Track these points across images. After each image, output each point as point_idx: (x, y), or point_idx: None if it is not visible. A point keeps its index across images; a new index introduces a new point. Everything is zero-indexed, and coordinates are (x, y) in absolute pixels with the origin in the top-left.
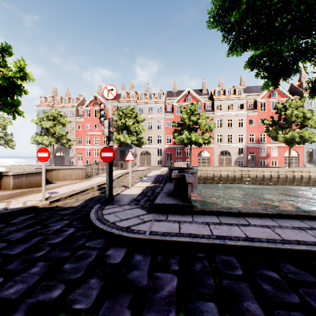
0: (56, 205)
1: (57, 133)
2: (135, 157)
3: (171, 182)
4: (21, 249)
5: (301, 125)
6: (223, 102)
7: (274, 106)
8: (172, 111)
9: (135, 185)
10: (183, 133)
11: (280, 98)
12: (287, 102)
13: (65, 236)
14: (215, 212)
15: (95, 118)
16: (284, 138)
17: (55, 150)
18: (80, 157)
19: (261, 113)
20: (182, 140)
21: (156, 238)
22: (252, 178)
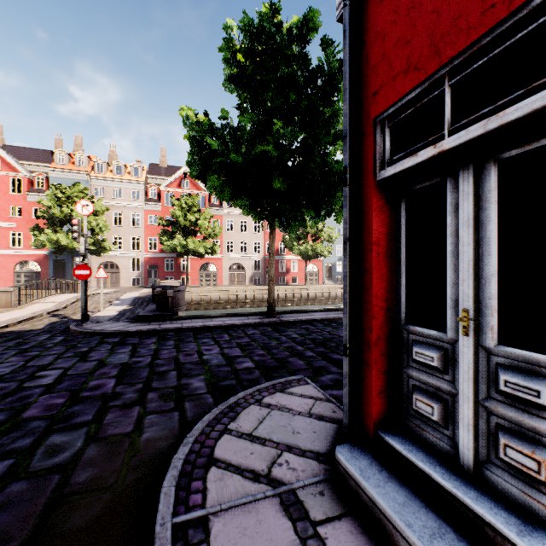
0: (11, 330)
1: None
2: None
3: (155, 304)
4: (28, 346)
5: (315, 236)
6: None
7: None
8: (159, 200)
9: (107, 309)
10: (176, 237)
11: None
12: None
13: (60, 340)
14: (191, 318)
15: None
16: (299, 251)
17: None
18: None
19: None
20: (174, 248)
21: (142, 330)
22: (266, 300)
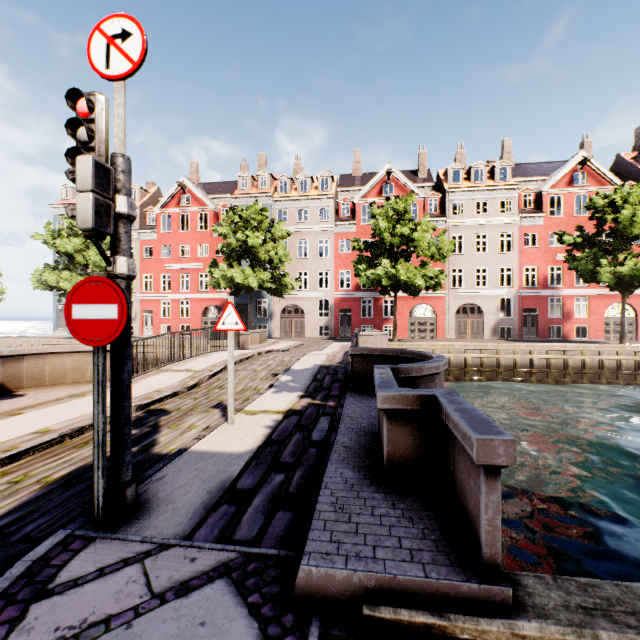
0: None
1: (92, 264)
2: (269, 318)
3: (358, 395)
4: None
5: None
6: (467, 197)
7: (587, 203)
8: (352, 217)
9: (252, 406)
10: (379, 263)
11: (595, 185)
12: (616, 194)
13: None
14: None
15: (181, 233)
16: (613, 275)
17: None
18: (148, 318)
19: (552, 221)
20: (376, 280)
21: None
22: (538, 369)
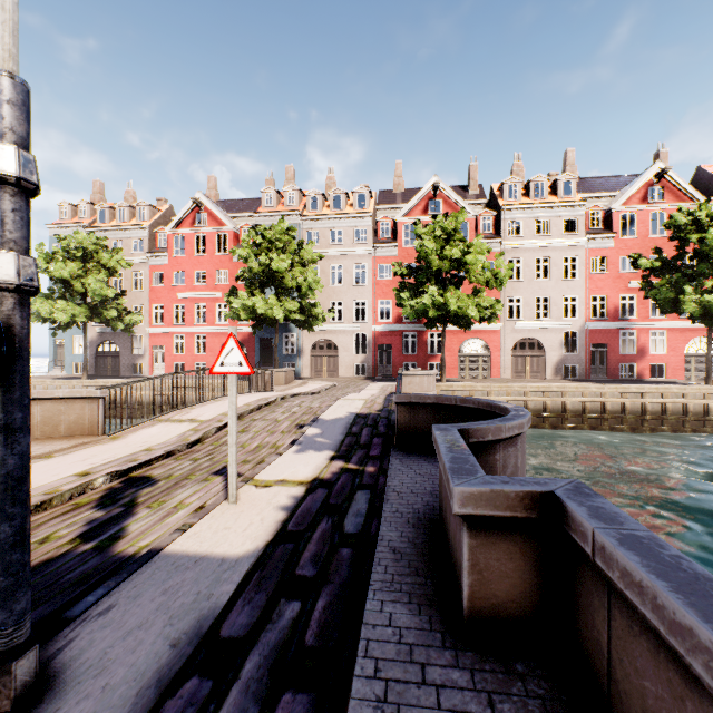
0: None
1: (91, 292)
2: (297, 355)
3: (405, 456)
4: None
5: None
6: (526, 215)
7: (667, 221)
8: (393, 239)
9: (265, 474)
10: (425, 291)
11: (674, 202)
12: (701, 210)
13: None
14: None
15: (196, 257)
16: (698, 305)
17: (95, 338)
18: (159, 355)
19: (623, 243)
20: (421, 310)
21: None
22: (611, 414)
